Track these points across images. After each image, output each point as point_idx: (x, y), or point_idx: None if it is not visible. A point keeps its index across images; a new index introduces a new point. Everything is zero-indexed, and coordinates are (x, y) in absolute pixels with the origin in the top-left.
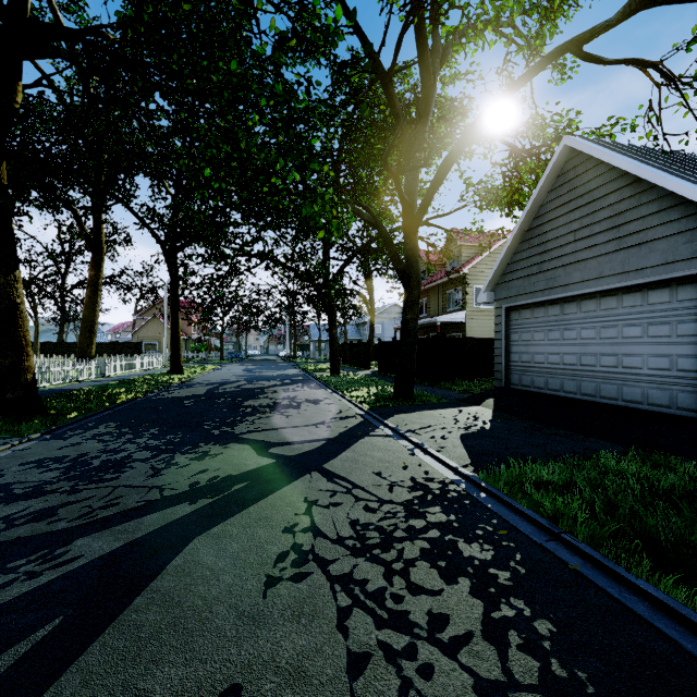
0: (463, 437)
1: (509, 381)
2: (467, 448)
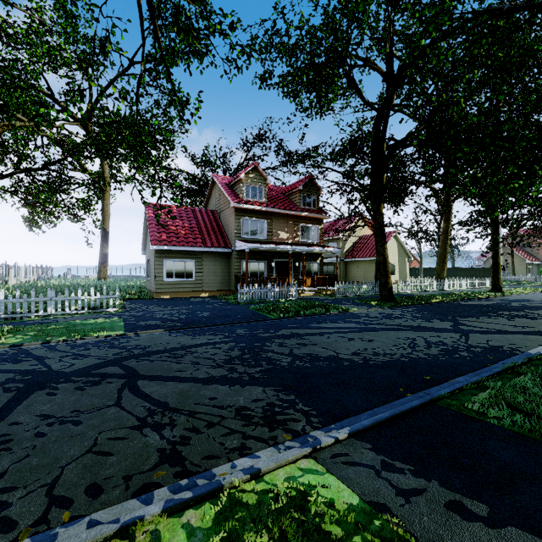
0: None
1: None
2: None
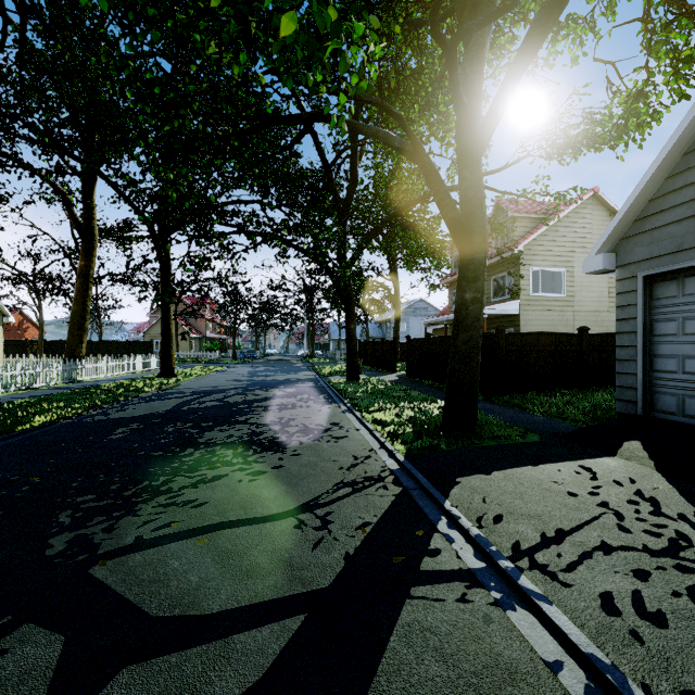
0: None
1: (650, 405)
2: None
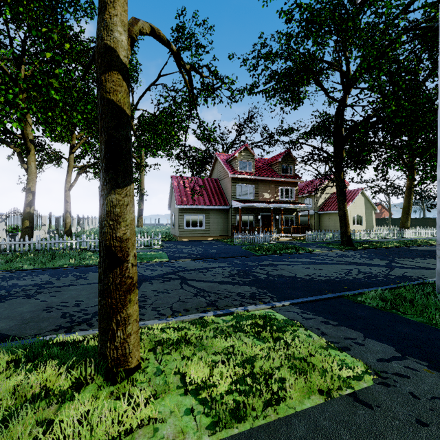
0: None
1: None
2: None
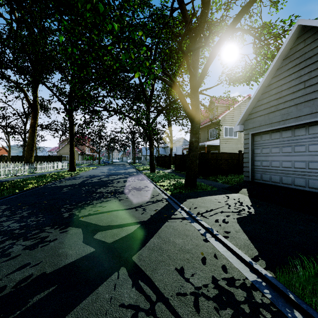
0: (239, 221)
1: (253, 177)
2: (248, 234)
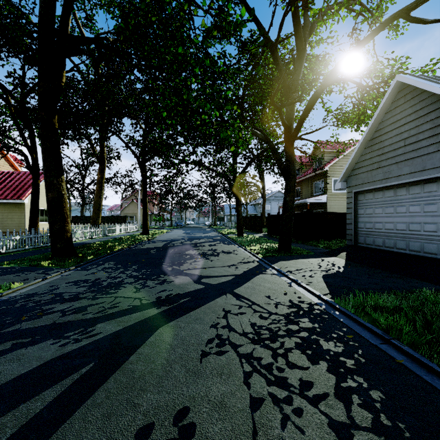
0: (324, 276)
1: (357, 241)
2: (327, 283)
